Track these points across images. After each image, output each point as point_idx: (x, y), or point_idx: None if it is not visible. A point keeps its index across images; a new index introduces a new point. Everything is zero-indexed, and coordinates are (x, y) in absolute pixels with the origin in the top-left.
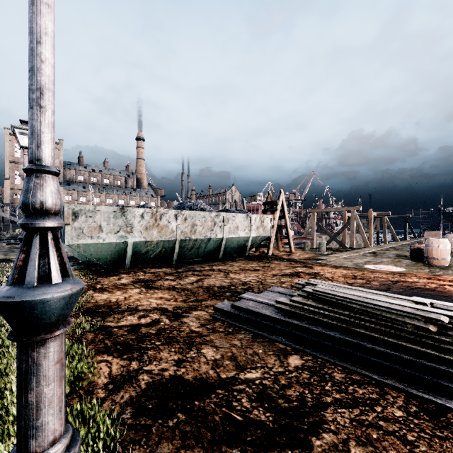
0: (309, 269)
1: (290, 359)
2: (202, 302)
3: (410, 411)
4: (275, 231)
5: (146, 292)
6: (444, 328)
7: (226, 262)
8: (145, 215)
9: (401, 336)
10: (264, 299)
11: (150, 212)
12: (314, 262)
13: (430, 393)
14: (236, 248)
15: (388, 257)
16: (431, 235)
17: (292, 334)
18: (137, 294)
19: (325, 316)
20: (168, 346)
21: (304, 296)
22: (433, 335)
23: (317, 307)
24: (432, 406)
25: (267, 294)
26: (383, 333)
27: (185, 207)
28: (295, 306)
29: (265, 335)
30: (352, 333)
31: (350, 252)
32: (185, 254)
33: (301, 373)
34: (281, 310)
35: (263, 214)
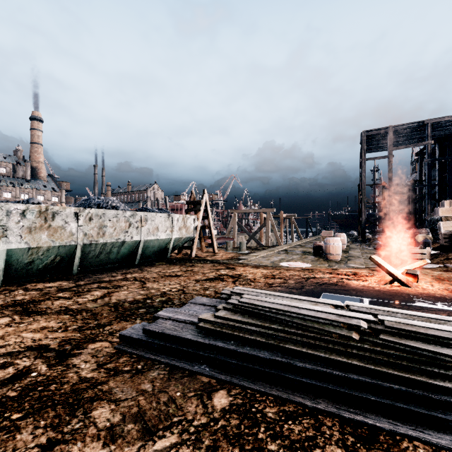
0: (232, 271)
1: (215, 398)
2: (105, 327)
3: (347, 445)
4: (199, 232)
5: (19, 322)
6: (363, 333)
7: (143, 268)
8: (28, 213)
9: (328, 348)
10: (185, 316)
11: (36, 210)
12: (236, 262)
13: (360, 412)
14: (156, 251)
15: (297, 254)
16: (326, 234)
17: (217, 360)
18: (3, 327)
19: (253, 333)
20: (33, 418)
21: (229, 309)
22: (356, 342)
23: (244, 322)
24: (365, 429)
25: (189, 308)
26: (311, 347)
27: (91, 204)
28: (220, 323)
29: (185, 366)
30: (281, 350)
31: (267, 250)
32: (91, 261)
33: (229, 419)
34: (204, 330)
35: (186, 214)
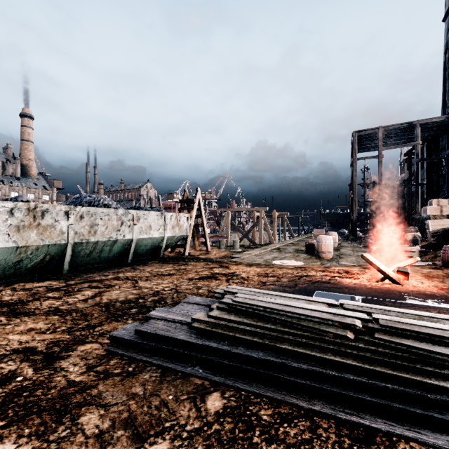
0: (226, 269)
1: (209, 401)
2: (96, 328)
3: (344, 448)
4: (192, 230)
5: (5, 324)
6: (358, 332)
7: (136, 266)
8: (16, 211)
9: (323, 347)
10: (178, 316)
11: (24, 208)
12: (230, 260)
13: (356, 413)
14: (149, 249)
15: (289, 253)
16: (318, 232)
17: (211, 361)
18: None
19: (247, 332)
20: (17, 426)
21: (223, 308)
22: (351, 342)
23: (238, 322)
24: (361, 431)
25: (182, 308)
26: (306, 346)
27: (82, 202)
28: (214, 323)
29: (178, 368)
30: (275, 350)
31: (260, 249)
32: (82, 260)
33: (223, 422)
34: (197, 330)
35: (179, 212)
